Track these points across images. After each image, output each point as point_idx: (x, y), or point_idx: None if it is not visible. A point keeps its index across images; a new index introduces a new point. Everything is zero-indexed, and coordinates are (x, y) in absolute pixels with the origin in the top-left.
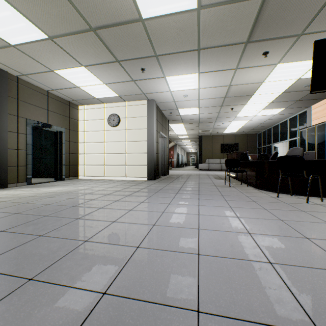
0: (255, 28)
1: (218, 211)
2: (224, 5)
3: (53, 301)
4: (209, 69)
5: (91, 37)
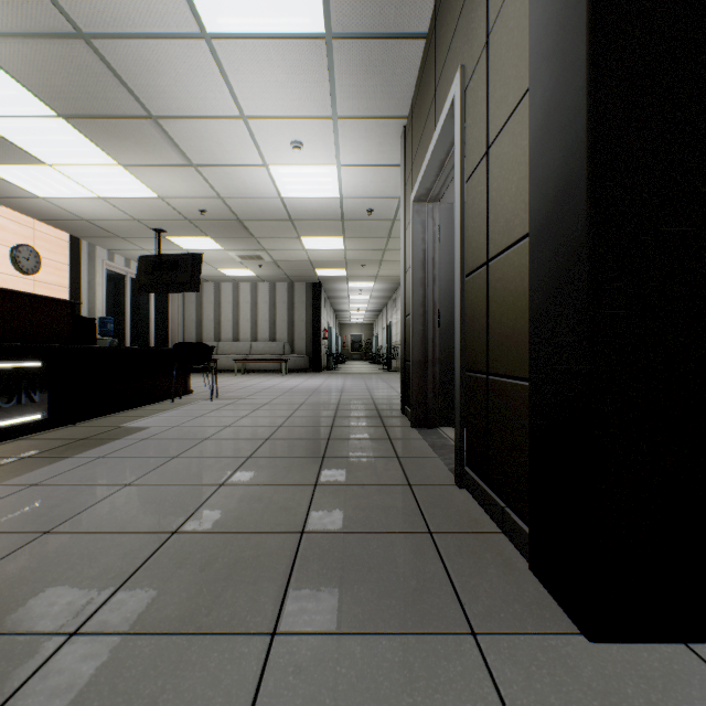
0: (243, 227)
1: (289, 383)
2: (281, 237)
3: (336, 378)
4: (267, 202)
5: (397, 234)
